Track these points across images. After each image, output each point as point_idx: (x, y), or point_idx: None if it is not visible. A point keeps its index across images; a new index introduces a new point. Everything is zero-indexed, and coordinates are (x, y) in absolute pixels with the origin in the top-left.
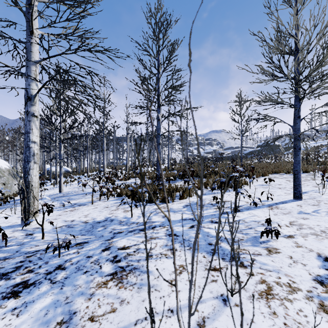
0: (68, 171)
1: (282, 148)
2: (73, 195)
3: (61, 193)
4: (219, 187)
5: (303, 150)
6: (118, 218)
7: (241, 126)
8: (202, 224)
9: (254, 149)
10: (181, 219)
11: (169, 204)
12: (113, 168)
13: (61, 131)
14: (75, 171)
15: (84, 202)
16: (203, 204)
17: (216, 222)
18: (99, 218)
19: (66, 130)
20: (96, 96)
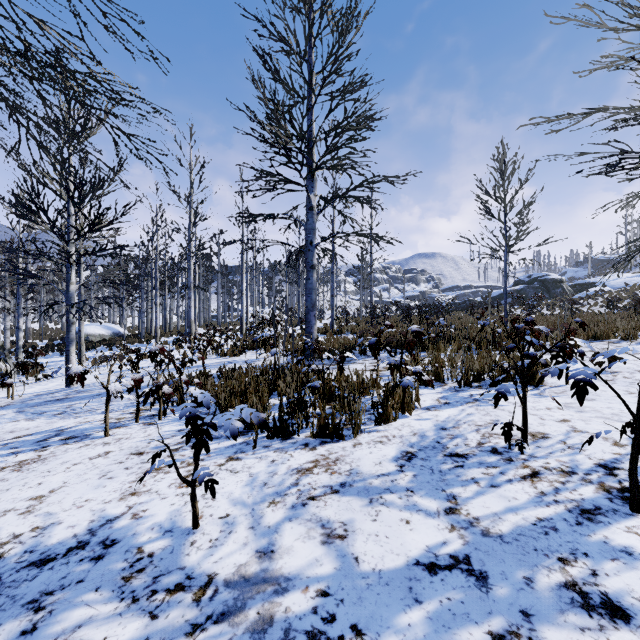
0: (121, 335)
1: (568, 286)
2: (87, 397)
3: (68, 389)
4: (477, 378)
5: (617, 290)
6: (141, 528)
7: (504, 228)
8: (550, 633)
9: (509, 289)
10: (412, 564)
11: (344, 447)
12: (208, 327)
13: (71, 237)
14: (134, 335)
15: (88, 427)
16: (465, 449)
17: (611, 610)
18: (67, 522)
19: (80, 232)
20: (100, 84)
